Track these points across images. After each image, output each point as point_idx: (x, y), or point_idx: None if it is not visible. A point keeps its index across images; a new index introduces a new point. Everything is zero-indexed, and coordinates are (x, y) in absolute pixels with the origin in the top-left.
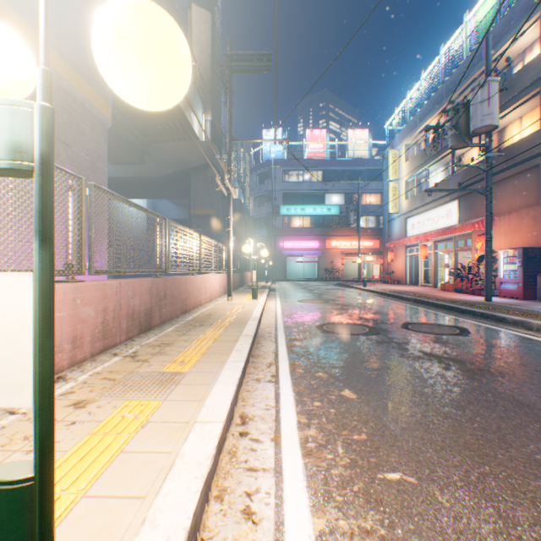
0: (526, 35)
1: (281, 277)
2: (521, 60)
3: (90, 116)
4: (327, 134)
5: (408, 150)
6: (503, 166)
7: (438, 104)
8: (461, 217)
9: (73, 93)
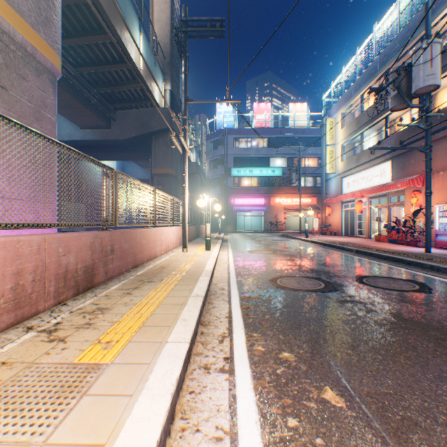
0: None
1: (232, 229)
2: None
3: (34, 61)
4: (271, 107)
5: (344, 118)
6: (437, 127)
7: (372, 75)
8: (394, 176)
9: (11, 32)
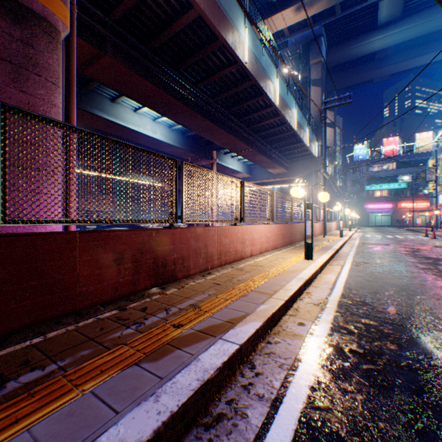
0: None
1: (365, 225)
2: None
3: None
4: (399, 138)
5: (439, 161)
6: None
7: None
8: None
9: None
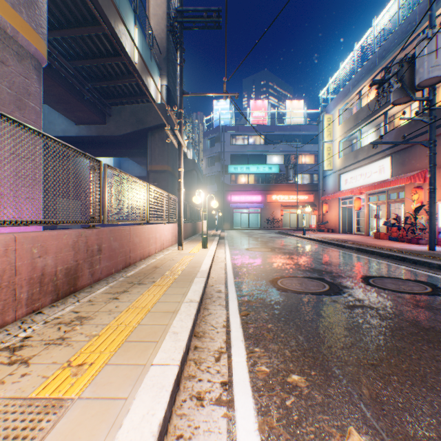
0: None
1: (229, 226)
2: None
3: (15, 45)
4: (268, 104)
5: (341, 115)
6: (439, 122)
7: (371, 70)
8: (393, 172)
9: None
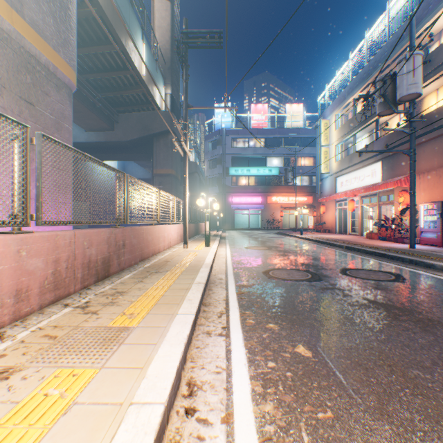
0: (442, 17)
1: (230, 227)
2: (437, 39)
3: (55, 78)
4: (268, 108)
5: (338, 120)
6: (422, 131)
7: (364, 80)
8: (384, 176)
9: (37, 55)
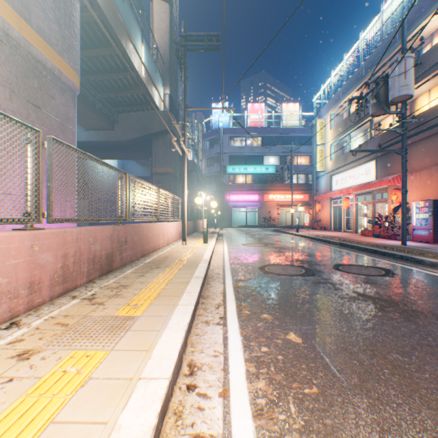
0: (434, 20)
1: (227, 224)
2: (429, 42)
3: (60, 82)
4: (265, 107)
5: (333, 119)
6: (415, 131)
7: (358, 80)
8: (378, 174)
9: (43, 61)
